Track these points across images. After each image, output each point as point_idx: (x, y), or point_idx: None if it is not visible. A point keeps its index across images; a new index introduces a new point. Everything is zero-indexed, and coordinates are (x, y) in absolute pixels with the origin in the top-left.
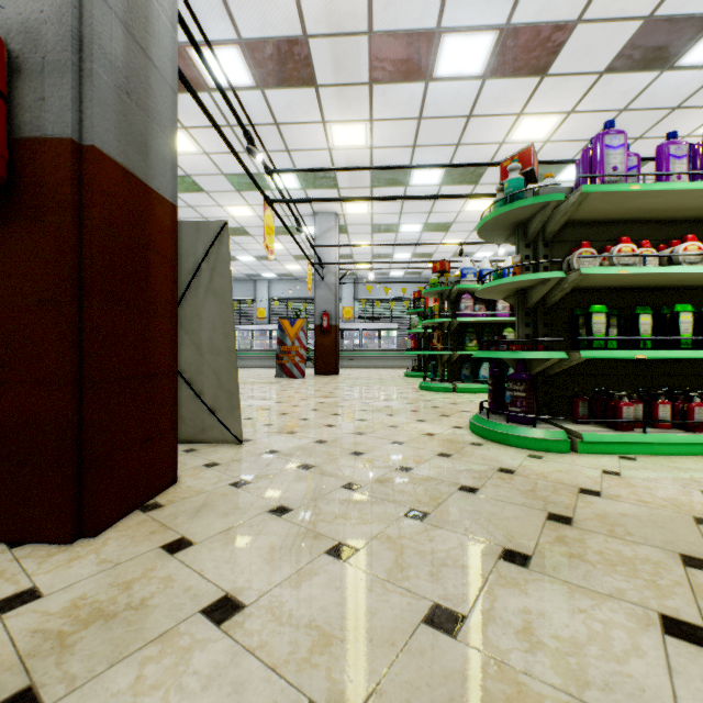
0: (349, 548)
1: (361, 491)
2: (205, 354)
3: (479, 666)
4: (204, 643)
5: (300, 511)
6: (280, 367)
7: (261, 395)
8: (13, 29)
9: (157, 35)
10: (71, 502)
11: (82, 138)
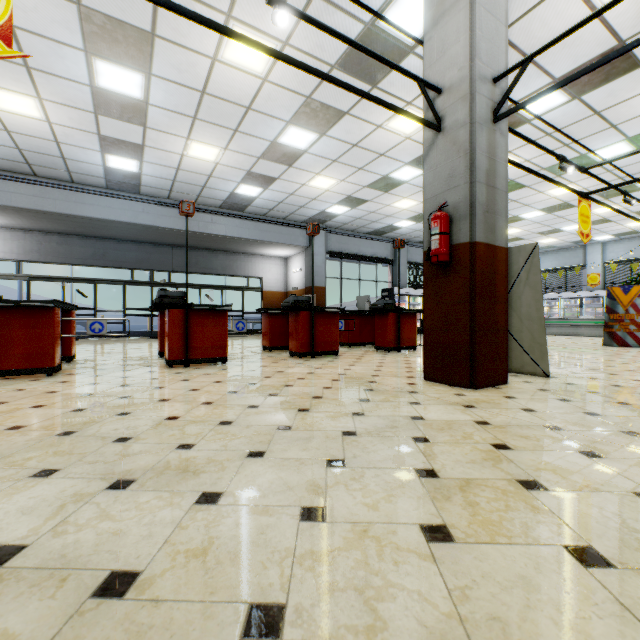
0: (597, 414)
1: (627, 405)
2: (523, 321)
3: (635, 440)
4: (520, 412)
5: (575, 402)
6: (608, 335)
7: (577, 357)
8: (449, 208)
9: (498, 174)
10: (469, 374)
11: (472, 240)
